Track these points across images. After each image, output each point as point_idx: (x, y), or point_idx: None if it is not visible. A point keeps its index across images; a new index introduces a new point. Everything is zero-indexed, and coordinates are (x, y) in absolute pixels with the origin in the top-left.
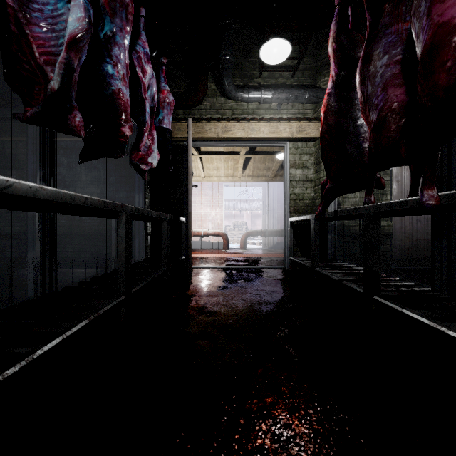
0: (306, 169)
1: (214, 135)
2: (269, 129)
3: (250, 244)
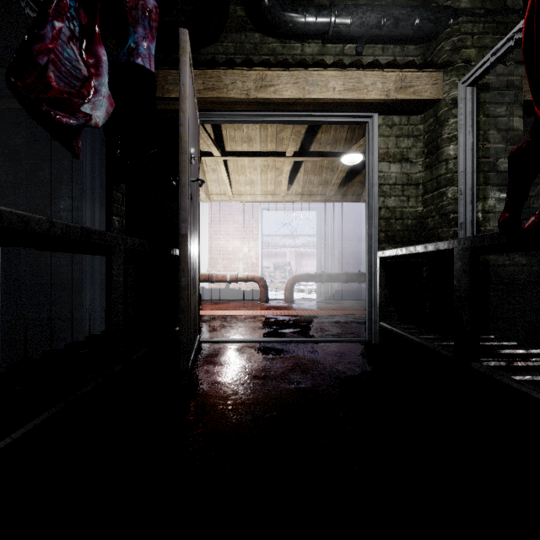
0: (408, 164)
1: (241, 93)
2: (345, 83)
3: (296, 292)
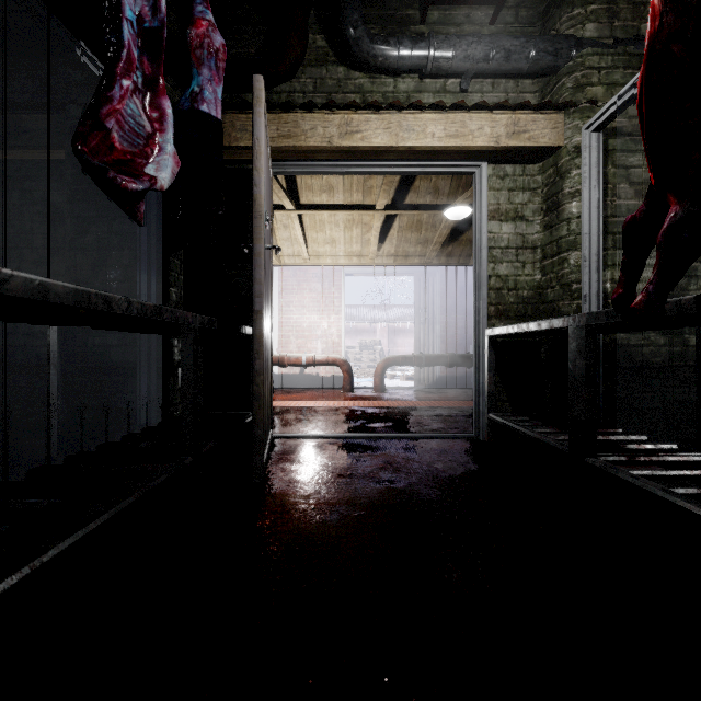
0: (523, 223)
1: (323, 141)
2: (446, 128)
3: (388, 378)
